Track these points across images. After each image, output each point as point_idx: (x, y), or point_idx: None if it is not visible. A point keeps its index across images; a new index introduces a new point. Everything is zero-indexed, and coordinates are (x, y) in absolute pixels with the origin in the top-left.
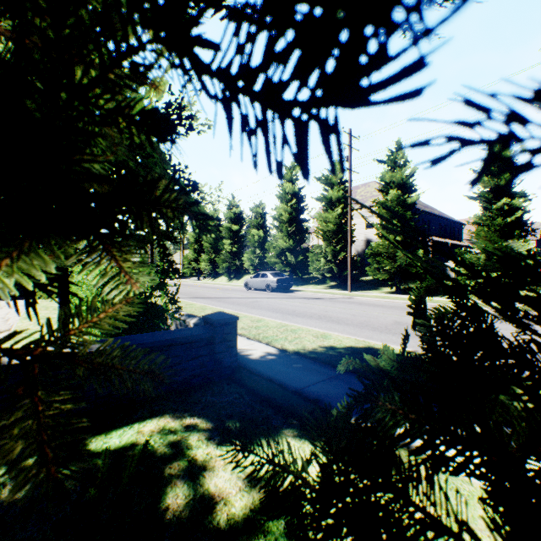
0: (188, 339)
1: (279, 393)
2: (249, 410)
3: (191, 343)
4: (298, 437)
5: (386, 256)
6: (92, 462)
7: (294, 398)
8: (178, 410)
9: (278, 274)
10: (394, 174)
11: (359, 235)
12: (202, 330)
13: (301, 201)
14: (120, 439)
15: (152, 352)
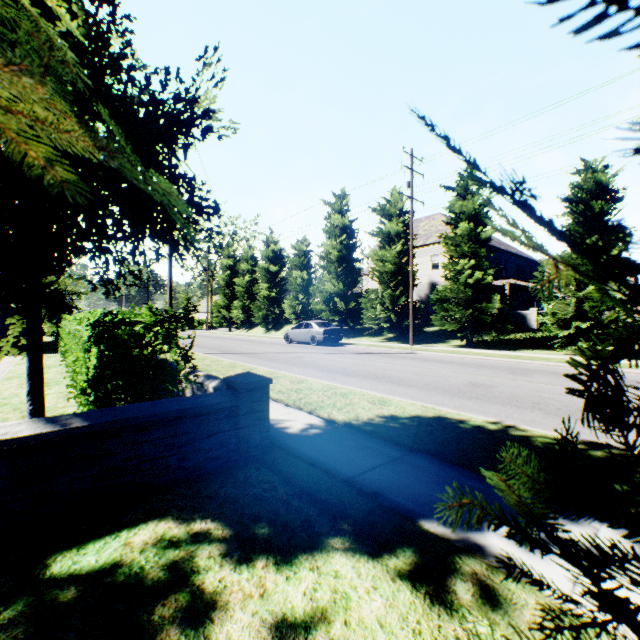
0: (203, 409)
1: (324, 483)
2: (284, 508)
3: (207, 415)
4: (351, 551)
5: (455, 302)
6: (49, 597)
7: (345, 491)
8: (186, 509)
9: (325, 324)
10: (465, 203)
11: (422, 277)
12: (222, 398)
13: (353, 236)
14: (97, 557)
15: (152, 427)
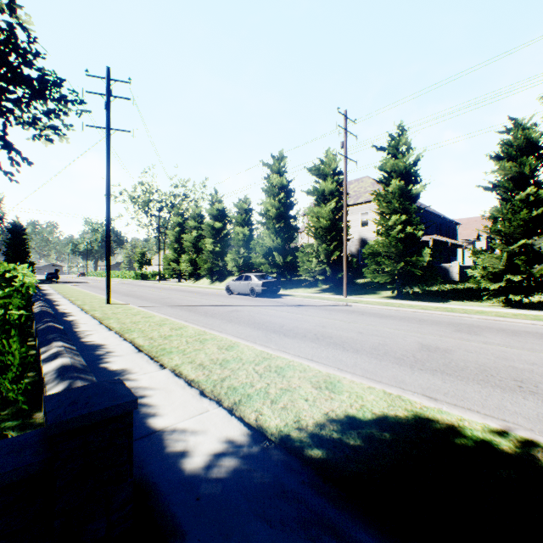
0: None
1: None
2: None
3: None
4: None
5: (386, 256)
6: None
7: None
8: None
9: (264, 276)
10: (396, 162)
11: (353, 233)
12: (6, 460)
13: (290, 195)
14: None
15: None
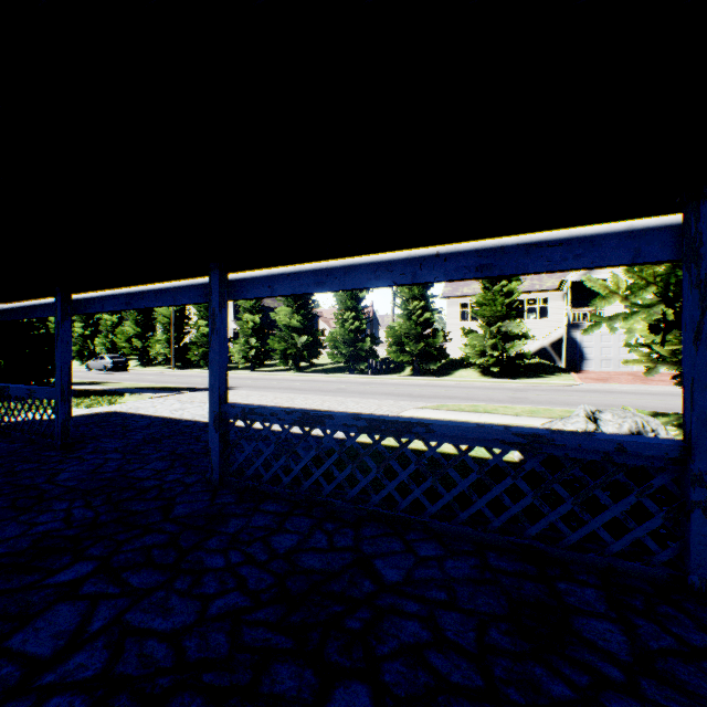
0: None
1: None
2: None
3: None
4: None
5: (203, 344)
6: None
7: None
8: None
9: (117, 357)
10: None
11: None
12: None
13: None
14: None
15: None
